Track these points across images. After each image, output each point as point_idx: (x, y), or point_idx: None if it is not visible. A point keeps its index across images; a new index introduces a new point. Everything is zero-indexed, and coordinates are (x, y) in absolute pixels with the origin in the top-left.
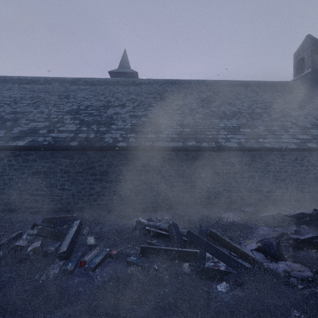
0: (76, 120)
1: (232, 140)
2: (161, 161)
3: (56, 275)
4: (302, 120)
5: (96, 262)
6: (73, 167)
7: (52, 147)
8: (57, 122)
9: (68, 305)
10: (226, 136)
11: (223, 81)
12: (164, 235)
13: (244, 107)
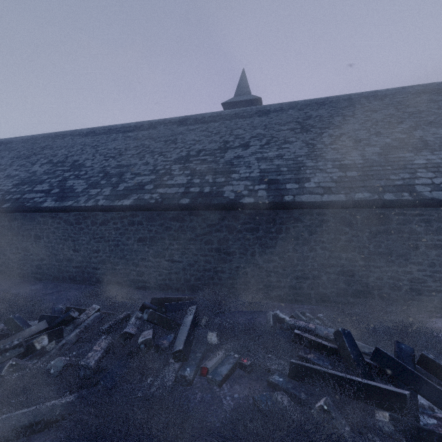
0: (186, 171)
1: None
2: (308, 225)
3: (174, 386)
4: None
5: (223, 373)
6: (184, 232)
7: (160, 207)
8: (165, 174)
9: (194, 441)
10: (431, 180)
11: (414, 87)
12: (327, 348)
13: None
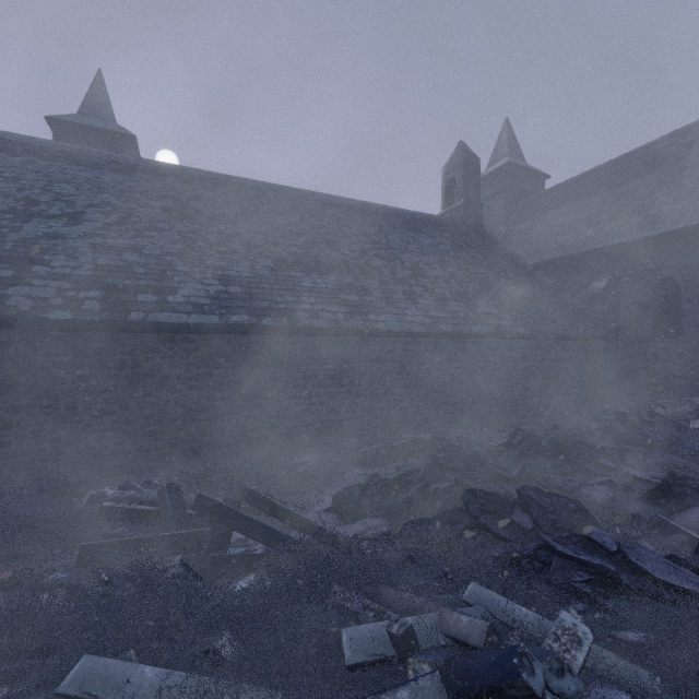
0: None
1: (323, 316)
2: (169, 356)
3: None
4: (440, 286)
5: None
6: None
7: None
8: None
9: None
10: (312, 306)
11: (325, 196)
12: (147, 514)
13: (354, 253)
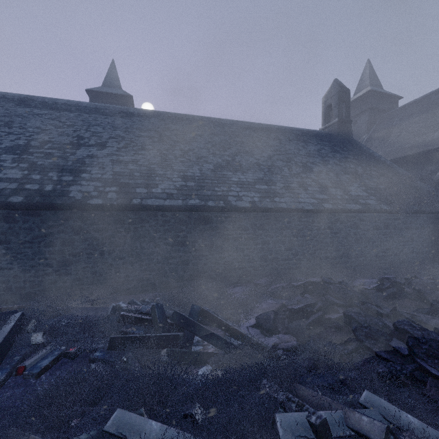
0: (23, 164)
1: (245, 199)
2: (153, 225)
3: None
4: (323, 178)
5: (43, 366)
6: (15, 235)
7: None
8: None
9: None
10: (238, 193)
11: (244, 123)
12: (145, 320)
13: (263, 158)
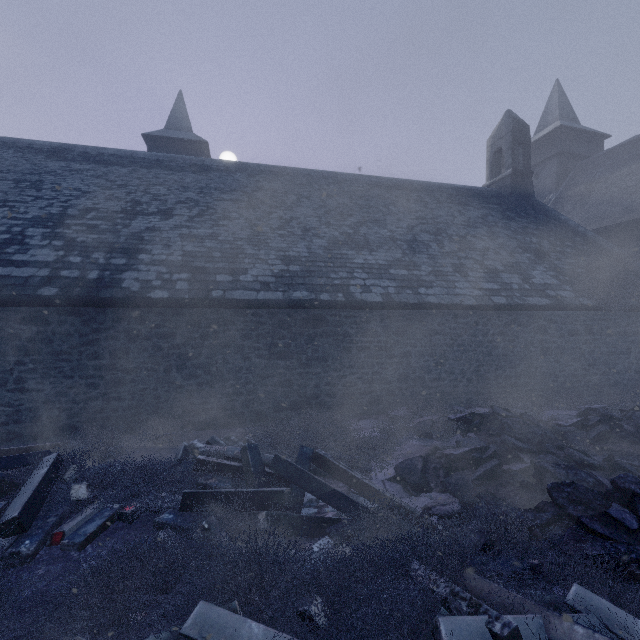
0: (57, 241)
1: (375, 290)
2: (241, 328)
3: None
4: (490, 258)
5: (88, 532)
6: (46, 342)
7: None
8: (10, 242)
9: (12, 615)
10: (364, 282)
11: (371, 178)
12: (232, 469)
13: (401, 229)
